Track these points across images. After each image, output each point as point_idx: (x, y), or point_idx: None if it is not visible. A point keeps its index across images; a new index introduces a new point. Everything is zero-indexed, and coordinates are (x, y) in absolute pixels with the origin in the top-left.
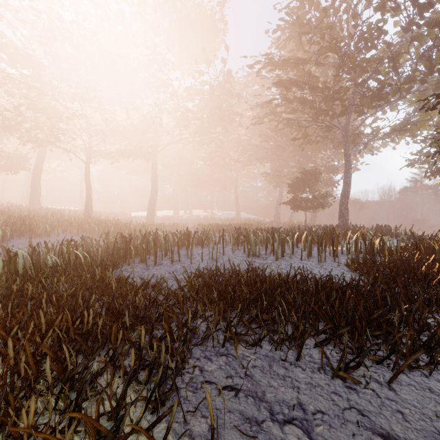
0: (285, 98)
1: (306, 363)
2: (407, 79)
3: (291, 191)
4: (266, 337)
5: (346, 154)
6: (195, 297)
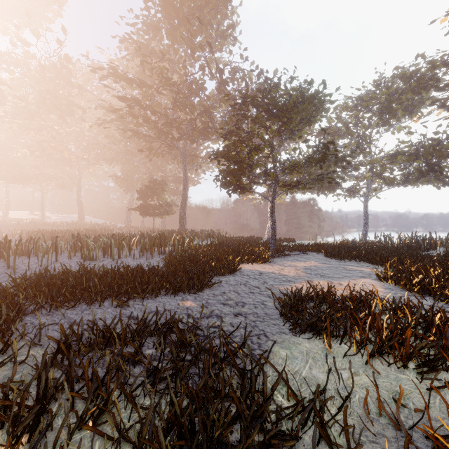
0: (130, 112)
1: (105, 307)
2: (220, 126)
3: (140, 197)
4: (84, 303)
5: (184, 171)
6: (24, 292)
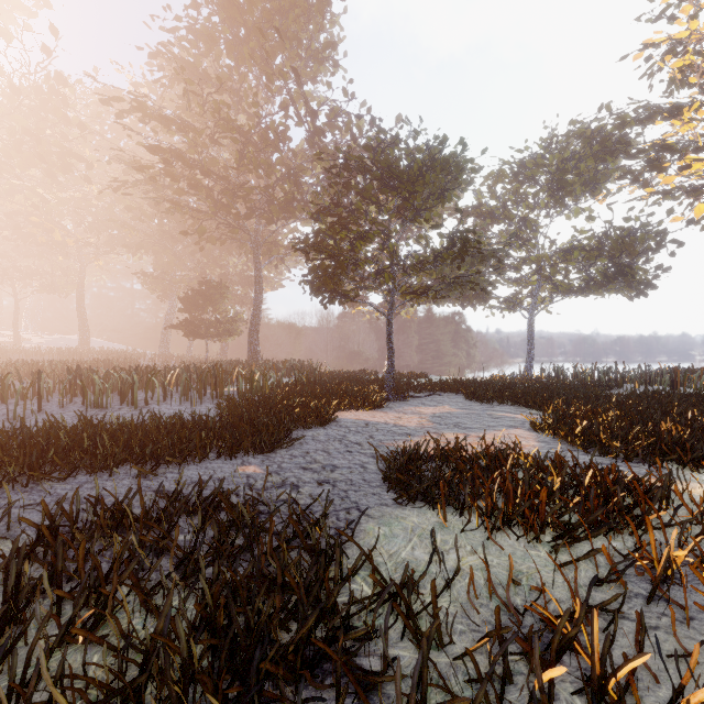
0: (168, 172)
1: (119, 477)
2: (312, 199)
3: (185, 309)
4: (84, 473)
5: (256, 267)
6: None
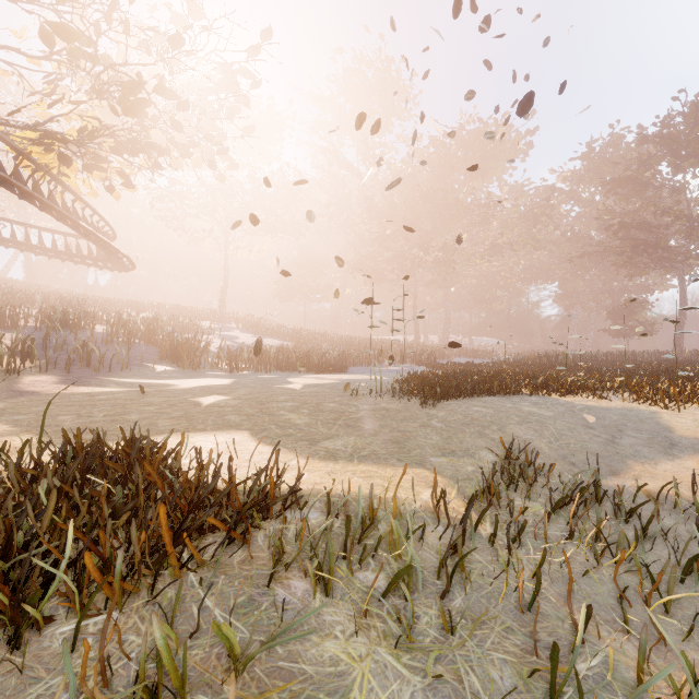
0: (634, 251)
1: None
2: None
3: (610, 318)
4: None
5: (681, 288)
6: None
